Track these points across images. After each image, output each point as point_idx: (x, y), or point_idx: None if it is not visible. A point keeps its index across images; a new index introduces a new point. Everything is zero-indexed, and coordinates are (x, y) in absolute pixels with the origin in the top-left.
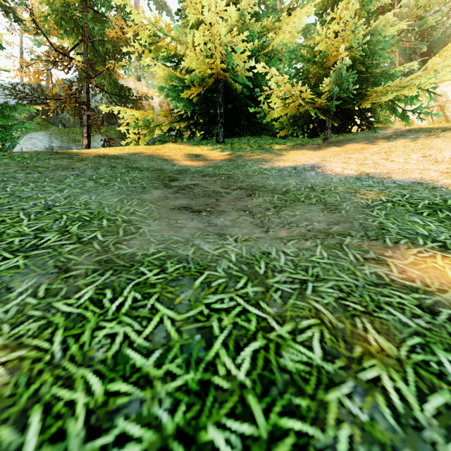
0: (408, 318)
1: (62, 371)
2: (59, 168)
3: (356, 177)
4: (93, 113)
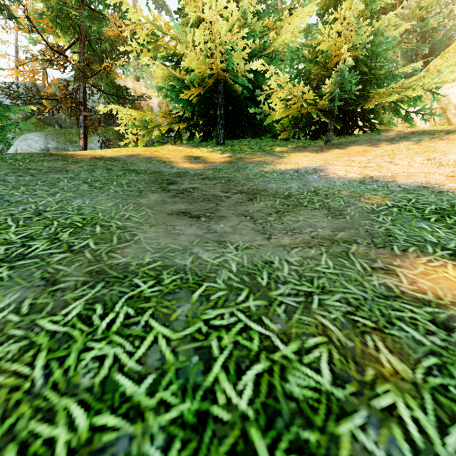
0: (422, 335)
1: (42, 401)
2: (52, 171)
3: (360, 181)
4: (90, 113)
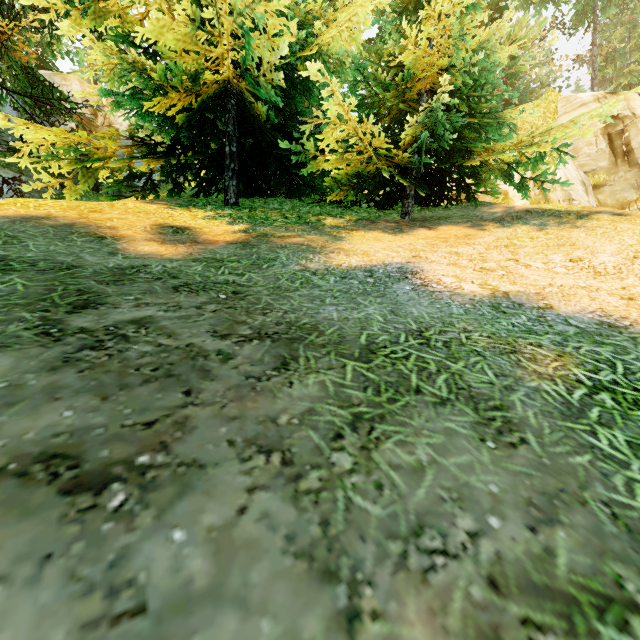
0: None
1: None
2: None
3: (493, 304)
4: None
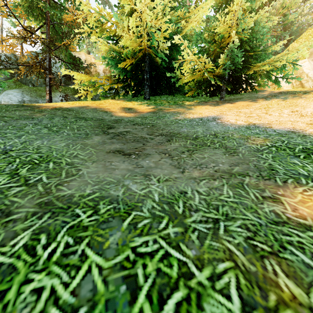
0: (309, 259)
1: None
2: (22, 118)
3: (247, 127)
4: (53, 76)
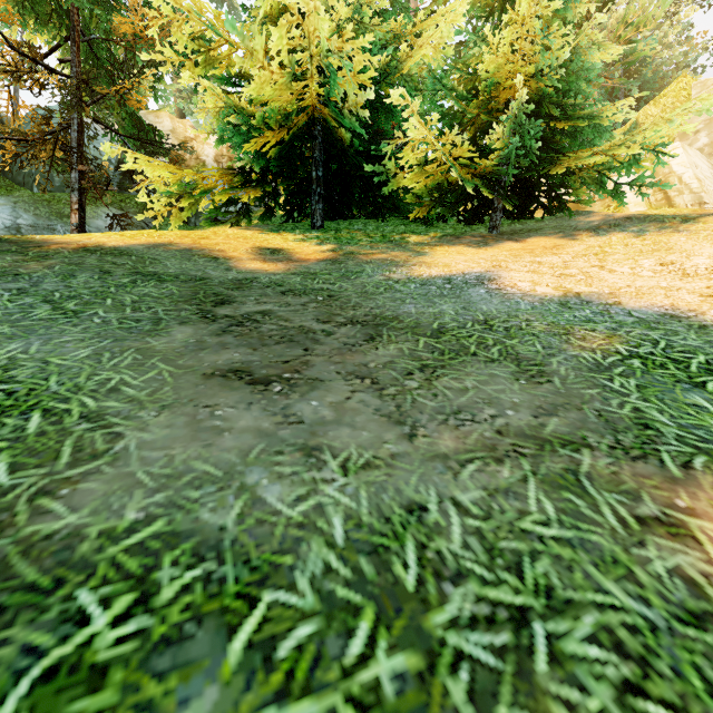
0: None
1: None
2: None
3: (561, 302)
4: (89, 167)
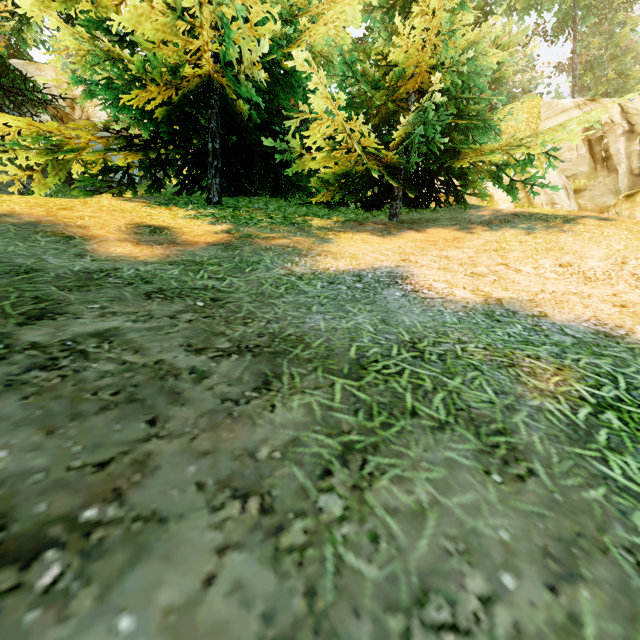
0: None
1: None
2: None
3: (486, 312)
4: None
